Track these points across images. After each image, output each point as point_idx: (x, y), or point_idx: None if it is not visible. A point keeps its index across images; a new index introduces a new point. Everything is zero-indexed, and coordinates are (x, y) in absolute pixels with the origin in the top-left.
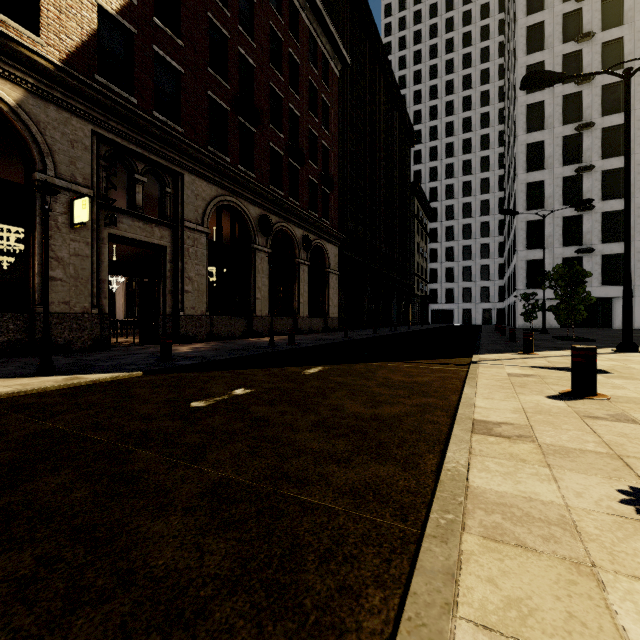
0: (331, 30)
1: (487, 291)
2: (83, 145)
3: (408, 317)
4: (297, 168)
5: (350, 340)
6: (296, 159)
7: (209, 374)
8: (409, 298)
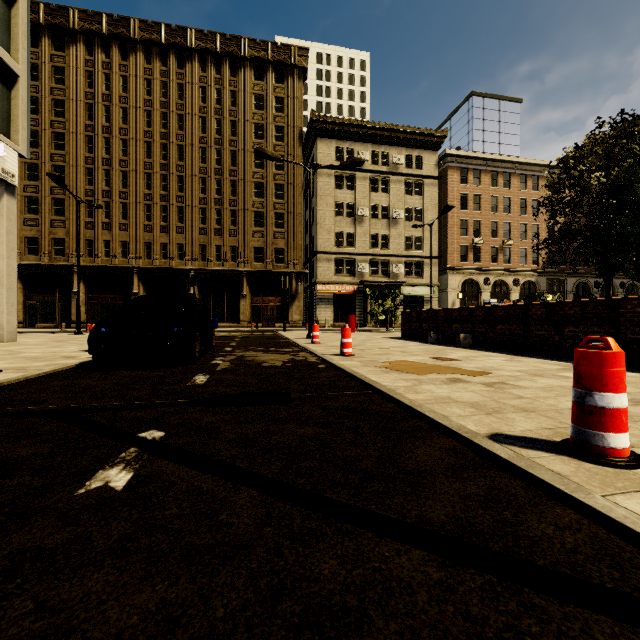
0: None
1: None
2: (545, 282)
3: None
4: None
5: None
6: None
7: None
8: None
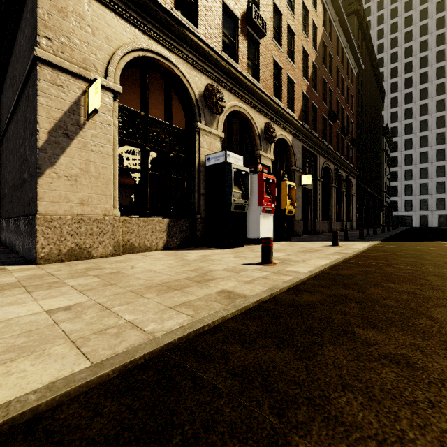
0: (357, 53)
1: (442, 201)
2: (300, 152)
3: (380, 221)
4: (343, 138)
5: (396, 234)
6: (344, 134)
7: (407, 242)
8: (380, 208)
